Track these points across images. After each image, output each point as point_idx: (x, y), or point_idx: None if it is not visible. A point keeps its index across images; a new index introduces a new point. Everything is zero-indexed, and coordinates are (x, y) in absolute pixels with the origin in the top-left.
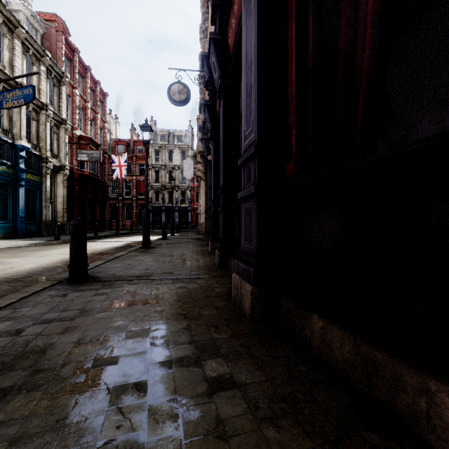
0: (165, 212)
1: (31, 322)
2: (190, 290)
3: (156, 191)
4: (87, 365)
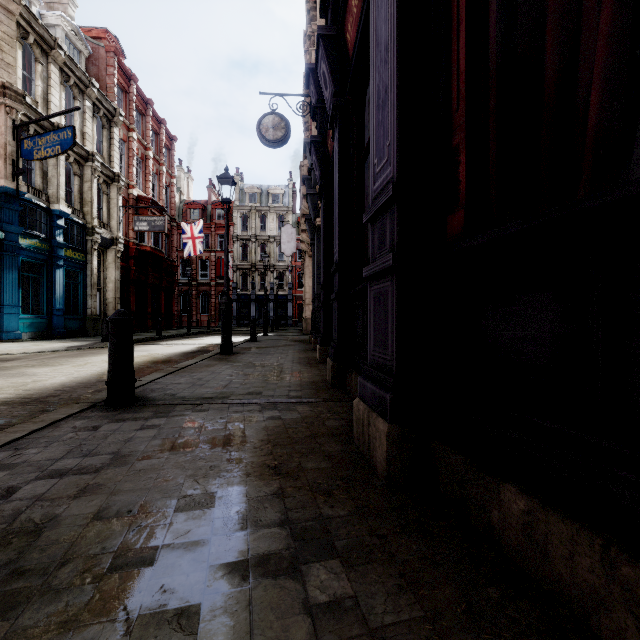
0: (256, 302)
1: (34, 474)
2: (287, 422)
3: (243, 273)
4: (102, 564)
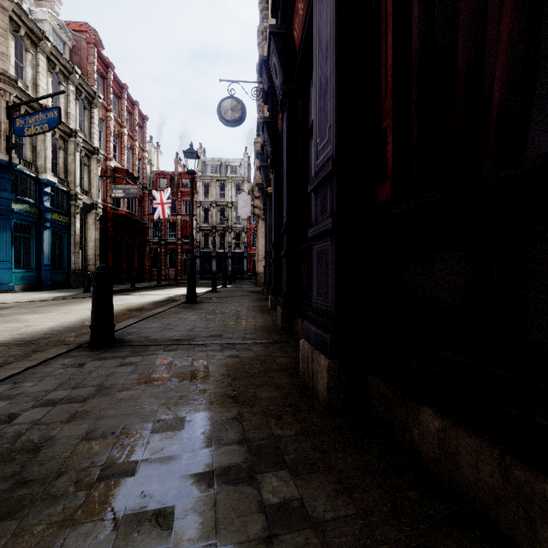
0: (216, 259)
1: (31, 403)
2: (243, 360)
3: (205, 234)
4: (91, 475)
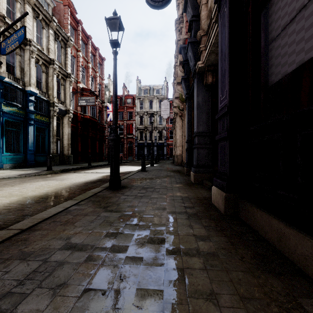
0: (147, 147)
1: None
2: None
3: (141, 132)
4: None
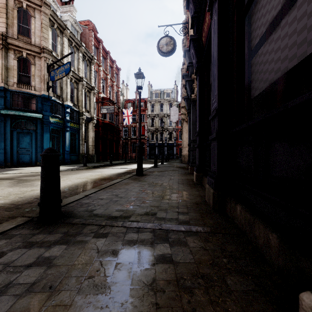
0: (158, 147)
1: None
2: (179, 272)
3: (152, 133)
4: None
